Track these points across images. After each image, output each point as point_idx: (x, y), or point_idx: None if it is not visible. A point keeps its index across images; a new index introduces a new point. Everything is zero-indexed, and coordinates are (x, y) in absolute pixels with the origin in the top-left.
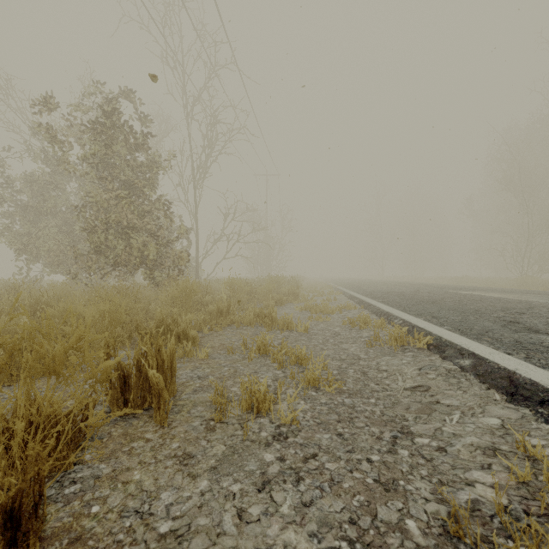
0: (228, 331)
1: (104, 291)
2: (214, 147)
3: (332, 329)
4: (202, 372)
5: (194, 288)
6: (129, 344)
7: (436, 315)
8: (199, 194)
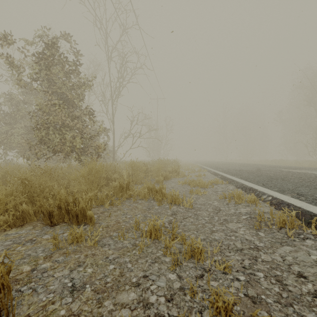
0: (126, 205)
1: (32, 171)
2: (124, 78)
3: (212, 204)
4: (80, 276)
5: (99, 169)
6: (36, 220)
7: (298, 192)
8: (115, 107)
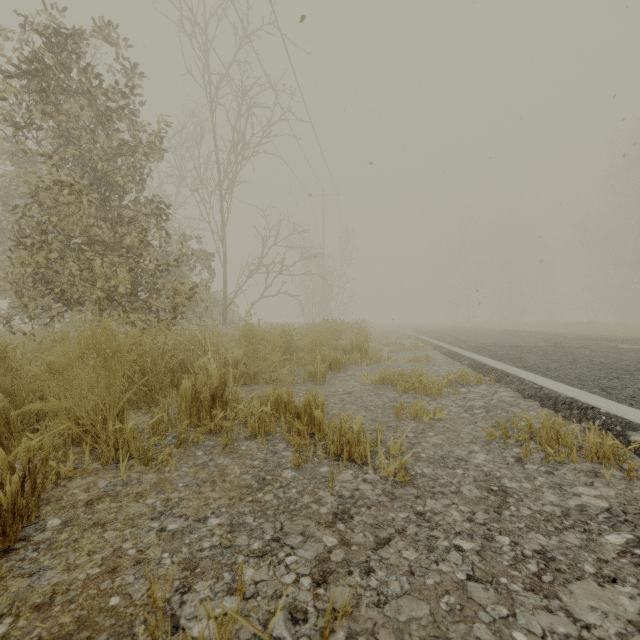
0: (193, 463)
1: None
2: (247, 143)
3: (468, 460)
4: None
5: (120, 348)
6: None
7: None
8: (227, 208)
